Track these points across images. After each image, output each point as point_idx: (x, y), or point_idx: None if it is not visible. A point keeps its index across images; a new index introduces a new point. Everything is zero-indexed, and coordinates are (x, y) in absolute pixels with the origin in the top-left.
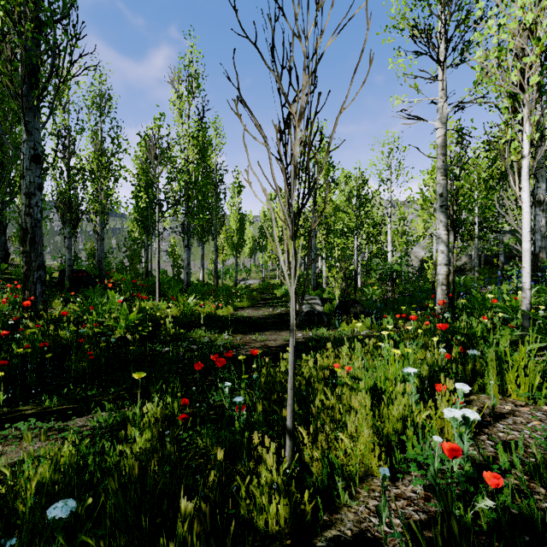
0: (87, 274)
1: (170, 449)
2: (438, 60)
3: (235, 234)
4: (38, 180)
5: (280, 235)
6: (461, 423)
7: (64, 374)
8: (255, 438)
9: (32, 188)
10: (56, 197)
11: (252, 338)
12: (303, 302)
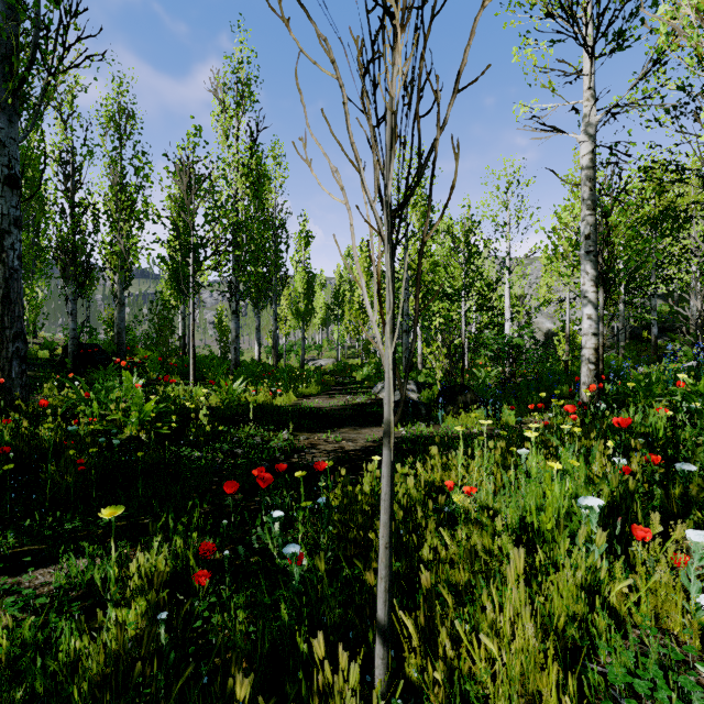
0: (101, 351)
1: (166, 644)
2: (586, 43)
3: (301, 299)
4: (15, 212)
5: (361, 300)
6: (700, 605)
7: (33, 495)
8: (314, 648)
9: (5, 223)
10: (56, 244)
11: (322, 438)
12: None
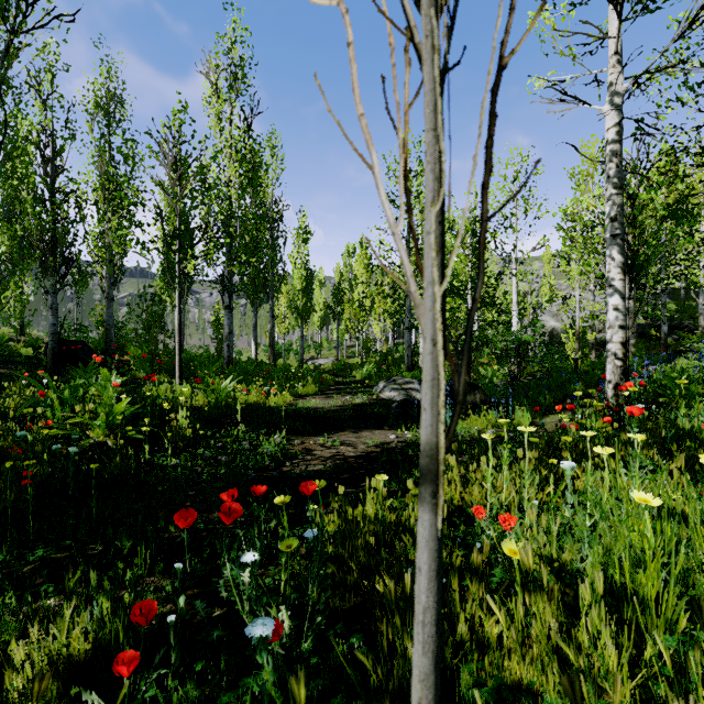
0: (87, 348)
1: None
2: None
3: (300, 297)
4: None
5: (361, 298)
6: None
7: None
8: None
9: None
10: (34, 233)
11: (318, 443)
12: (395, 386)
